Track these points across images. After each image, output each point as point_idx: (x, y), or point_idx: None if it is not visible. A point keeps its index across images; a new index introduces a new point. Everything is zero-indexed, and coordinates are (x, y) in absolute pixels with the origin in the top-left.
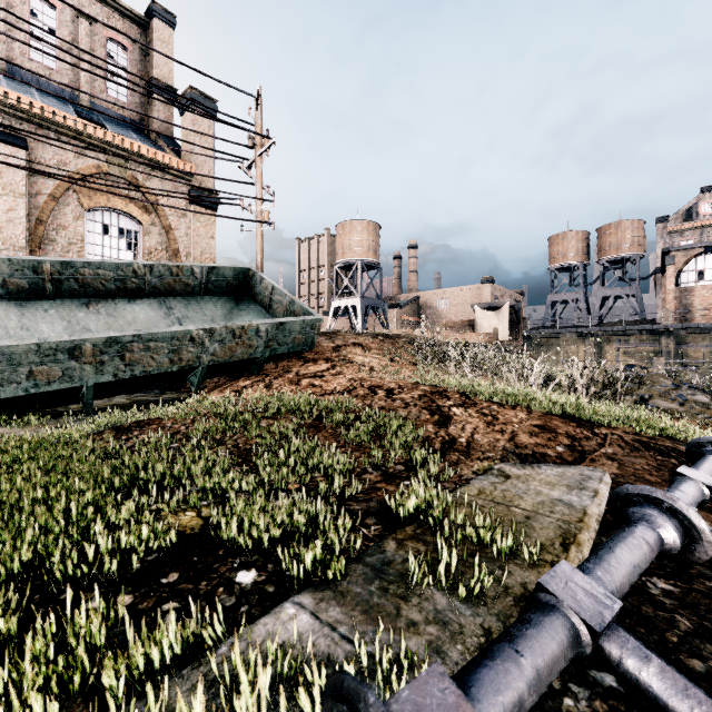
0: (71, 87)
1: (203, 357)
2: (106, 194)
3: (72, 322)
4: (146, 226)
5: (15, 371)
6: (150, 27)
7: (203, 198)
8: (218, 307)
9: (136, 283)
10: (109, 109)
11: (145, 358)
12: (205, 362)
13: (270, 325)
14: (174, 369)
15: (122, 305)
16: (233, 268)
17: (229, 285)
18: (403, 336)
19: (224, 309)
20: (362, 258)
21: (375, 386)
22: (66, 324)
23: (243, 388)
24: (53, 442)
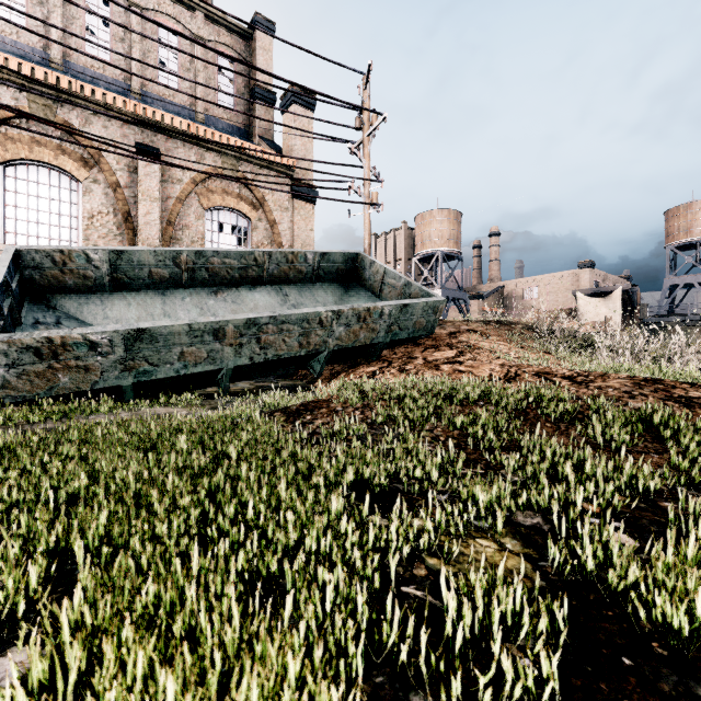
0: (203, 84)
1: (328, 341)
2: (221, 194)
3: (204, 309)
4: (254, 222)
5: (169, 351)
6: (253, 38)
7: (303, 192)
8: (328, 294)
9: (256, 271)
10: (219, 119)
11: (277, 341)
12: (330, 346)
13: (394, 307)
14: (301, 354)
15: (245, 293)
16: (342, 253)
17: (338, 271)
18: (517, 323)
19: (334, 296)
20: (442, 248)
21: (543, 373)
22: (199, 311)
23: (373, 374)
24: (233, 423)
